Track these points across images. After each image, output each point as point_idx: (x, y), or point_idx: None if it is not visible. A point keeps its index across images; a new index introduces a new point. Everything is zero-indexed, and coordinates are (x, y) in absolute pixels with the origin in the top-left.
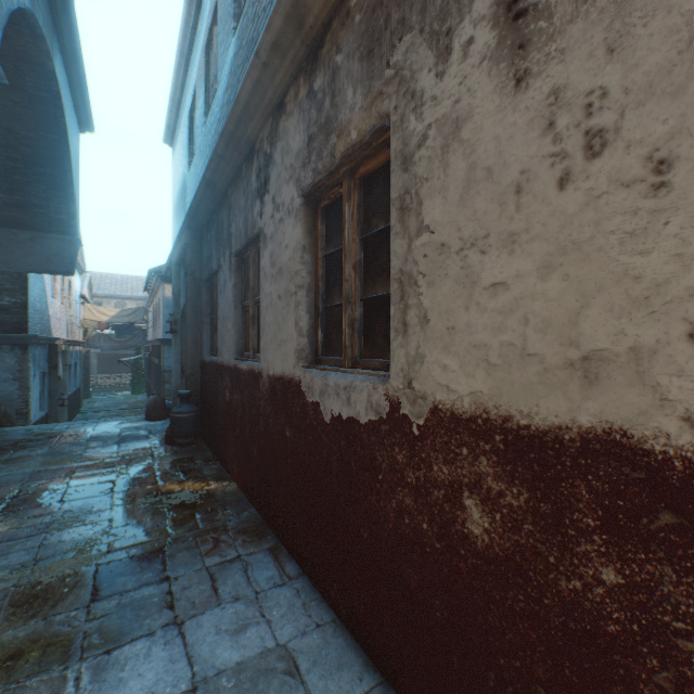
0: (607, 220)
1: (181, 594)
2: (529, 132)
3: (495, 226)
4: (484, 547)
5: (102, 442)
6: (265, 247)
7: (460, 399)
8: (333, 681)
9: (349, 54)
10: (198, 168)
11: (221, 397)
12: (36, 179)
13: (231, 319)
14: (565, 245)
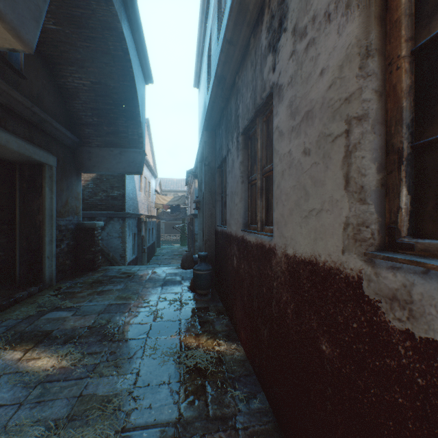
0: None
1: None
2: None
3: None
4: None
5: (153, 284)
6: (279, 101)
7: None
8: None
9: None
10: None
11: (229, 262)
12: (120, 115)
13: (238, 193)
14: None
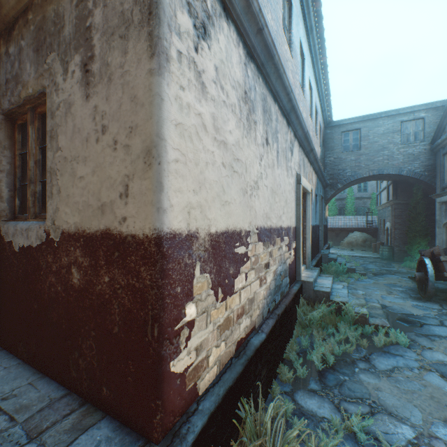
0: (107, 157)
1: None
2: (90, 119)
3: (81, 153)
4: (78, 287)
5: None
6: None
7: (71, 226)
8: (8, 385)
9: (28, 44)
10: None
11: None
12: None
13: None
14: (98, 164)
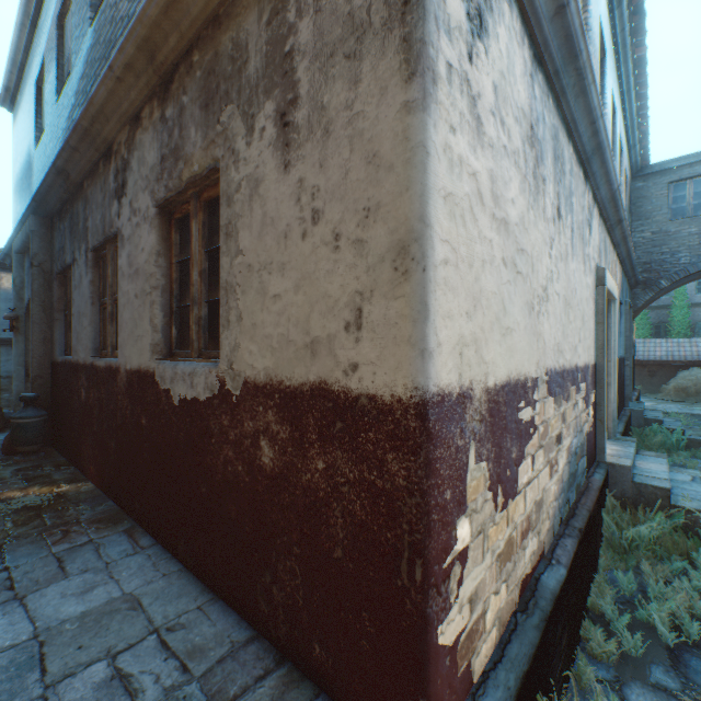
0: (320, 262)
1: (23, 577)
2: (291, 201)
3: (276, 257)
4: (271, 470)
5: None
6: (123, 247)
7: (259, 373)
8: (172, 606)
9: (193, 100)
10: (49, 148)
11: (77, 397)
12: None
13: (88, 316)
14: (305, 274)
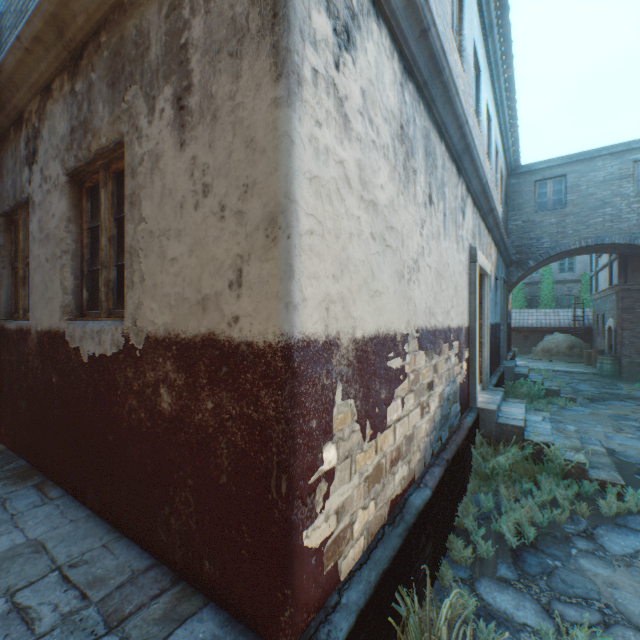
0: (210, 230)
1: None
2: (186, 176)
3: (173, 224)
4: (169, 414)
5: None
6: (34, 213)
7: (159, 328)
8: (77, 546)
9: (101, 77)
10: None
11: None
12: None
13: None
14: (198, 240)
